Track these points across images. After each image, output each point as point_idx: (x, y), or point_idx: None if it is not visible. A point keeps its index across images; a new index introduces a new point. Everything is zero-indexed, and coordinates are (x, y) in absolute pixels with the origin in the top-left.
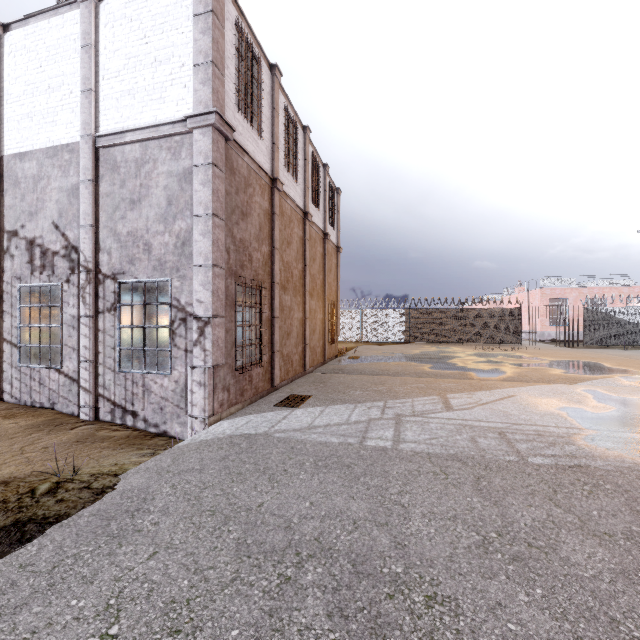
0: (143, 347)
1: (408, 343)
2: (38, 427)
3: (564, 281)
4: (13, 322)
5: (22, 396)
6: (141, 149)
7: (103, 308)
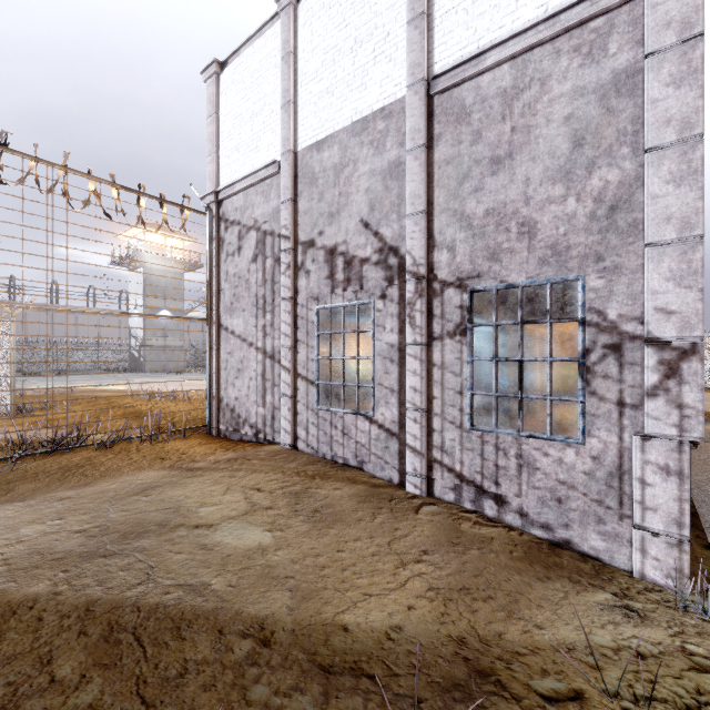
0: (519, 393)
1: None
2: (370, 501)
3: None
4: (309, 353)
5: (320, 446)
6: (513, 71)
7: (440, 332)
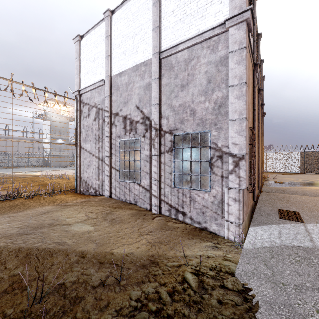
0: (190, 173)
1: (302, 174)
2: (136, 216)
3: None
4: (116, 158)
5: (120, 196)
6: (188, 52)
7: (164, 150)
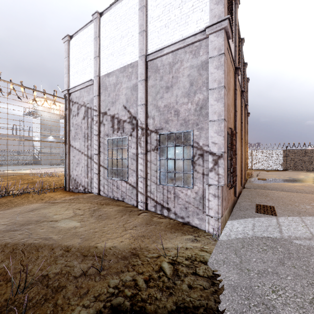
0: (174, 171)
1: (285, 170)
2: (122, 212)
3: None
4: (104, 157)
5: (108, 193)
6: (172, 56)
7: (150, 149)
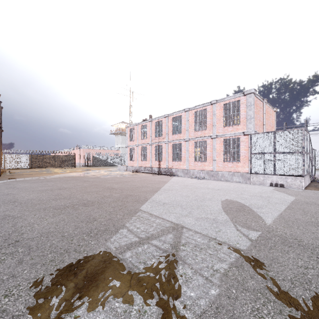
0: None
1: (31, 168)
2: None
3: (90, 147)
4: None
5: None
6: None
7: None
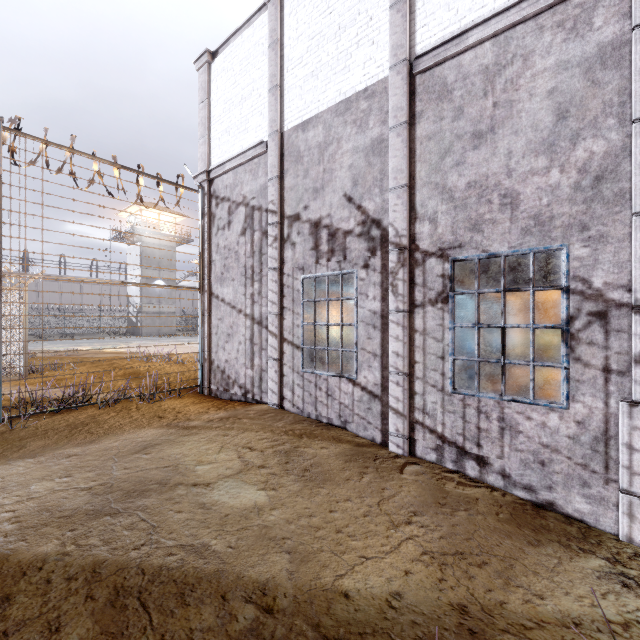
0: (502, 359)
1: None
2: (356, 460)
3: None
4: (294, 320)
5: (305, 406)
6: (495, 48)
7: (422, 299)
